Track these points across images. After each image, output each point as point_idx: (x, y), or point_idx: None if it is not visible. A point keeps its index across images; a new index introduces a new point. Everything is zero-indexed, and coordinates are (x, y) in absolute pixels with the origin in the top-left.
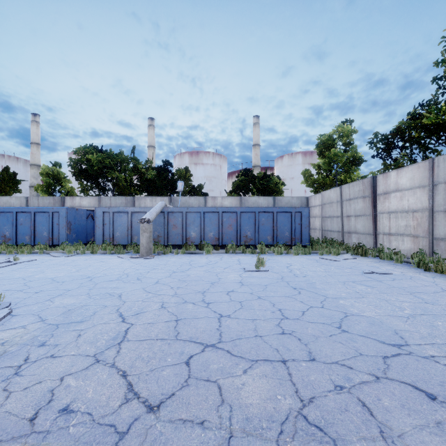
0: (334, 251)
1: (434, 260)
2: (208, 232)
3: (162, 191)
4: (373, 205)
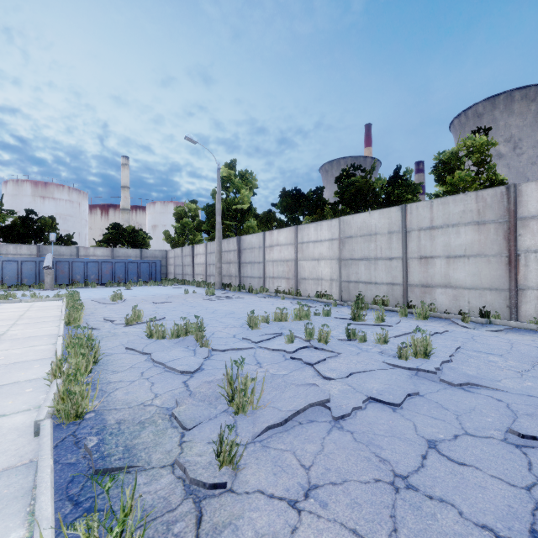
0: (171, 283)
1: (204, 284)
2: (90, 275)
3: (26, 239)
4: (193, 260)
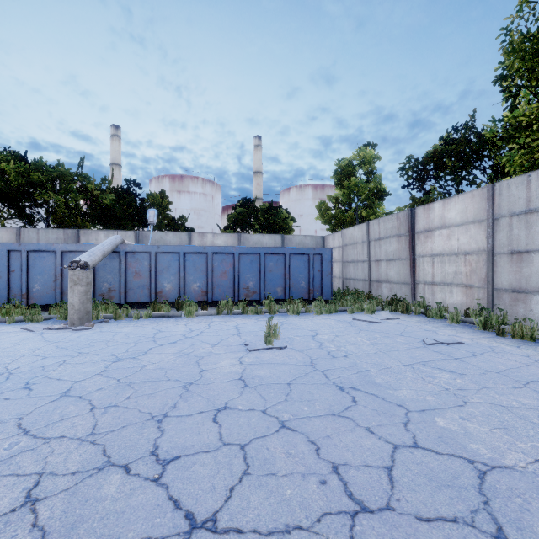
0: (368, 307)
1: (498, 319)
2: (190, 282)
3: (124, 224)
4: (412, 246)
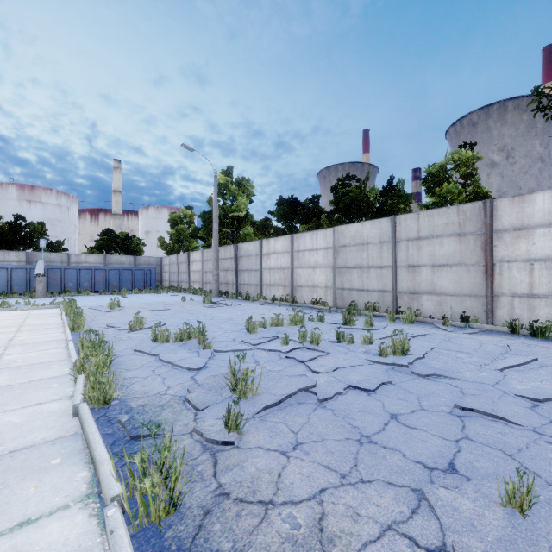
0: (166, 291)
1: (201, 291)
2: (83, 283)
3: (14, 246)
4: (189, 267)
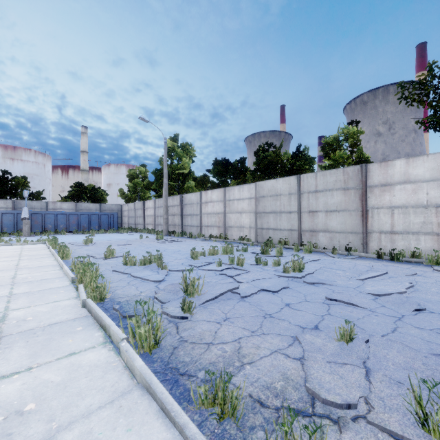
0: (126, 231)
1: (154, 231)
2: (60, 225)
3: (2, 195)
4: (144, 212)
